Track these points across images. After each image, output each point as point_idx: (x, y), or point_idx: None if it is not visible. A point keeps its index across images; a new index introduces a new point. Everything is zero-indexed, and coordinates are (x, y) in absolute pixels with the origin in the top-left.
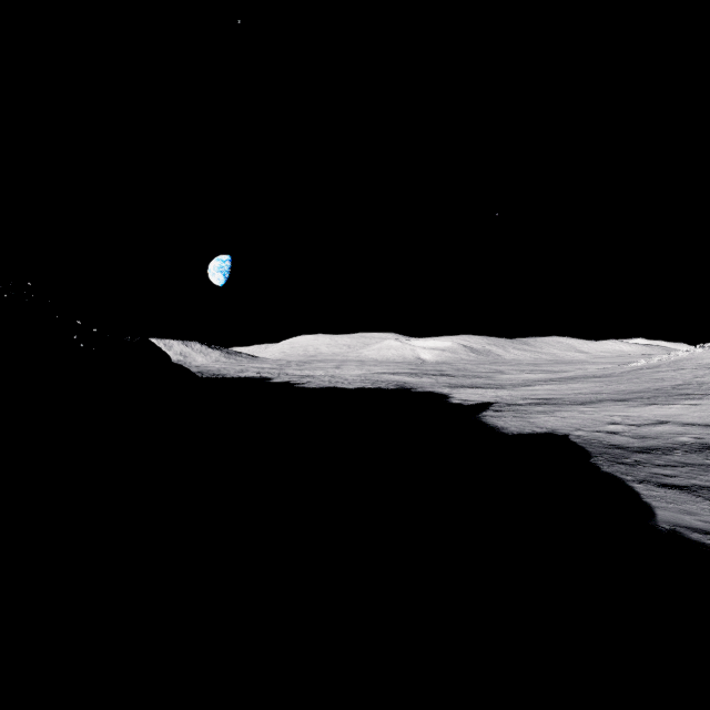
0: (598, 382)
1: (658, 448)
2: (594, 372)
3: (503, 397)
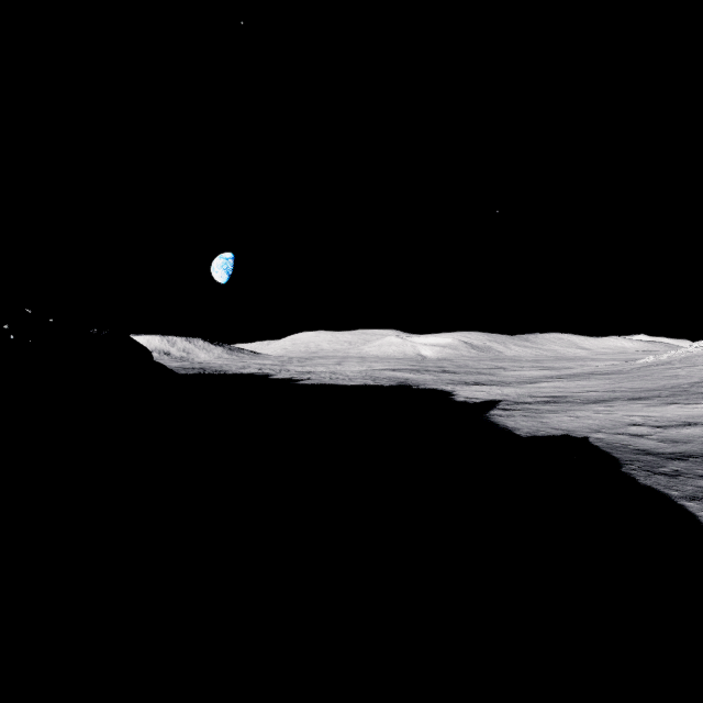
0: (607, 379)
1: (695, 455)
2: (600, 368)
3: (509, 395)
